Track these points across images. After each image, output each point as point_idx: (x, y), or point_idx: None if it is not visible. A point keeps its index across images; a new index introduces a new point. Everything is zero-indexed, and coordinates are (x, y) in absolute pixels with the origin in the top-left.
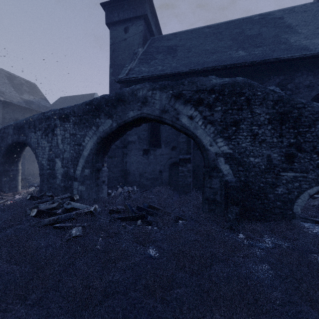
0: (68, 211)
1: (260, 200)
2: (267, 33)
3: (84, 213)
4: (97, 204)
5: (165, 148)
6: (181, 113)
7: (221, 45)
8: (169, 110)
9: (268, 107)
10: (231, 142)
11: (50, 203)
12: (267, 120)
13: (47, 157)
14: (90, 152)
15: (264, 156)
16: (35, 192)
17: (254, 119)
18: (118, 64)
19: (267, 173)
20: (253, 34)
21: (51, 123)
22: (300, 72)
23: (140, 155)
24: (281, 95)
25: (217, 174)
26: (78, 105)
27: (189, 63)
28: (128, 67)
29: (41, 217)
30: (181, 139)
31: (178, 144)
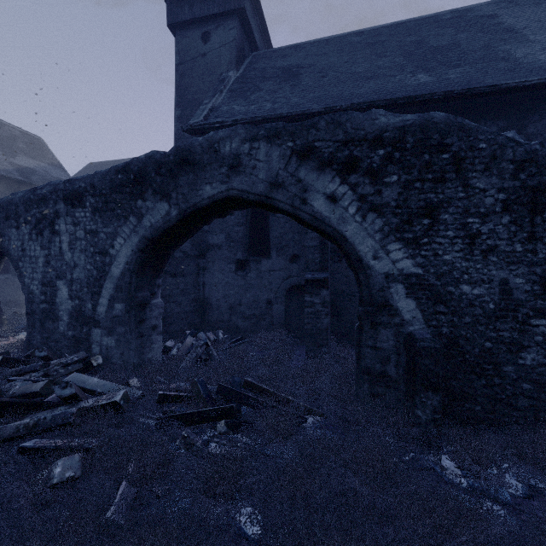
0: (66, 400)
1: (484, 378)
2: (470, 42)
3: (101, 406)
4: (139, 375)
5: (278, 258)
6: (312, 190)
7: (382, 64)
8: (287, 182)
9: (503, 176)
10: (419, 252)
11: (38, 375)
12: (500, 204)
13: (40, 277)
14: (125, 268)
15: (495, 283)
16: (19, 346)
17: (471, 202)
18: (191, 100)
19: (501, 319)
20: (443, 45)
21: (49, 210)
22: (537, 113)
23: (231, 271)
24: (533, 149)
25: (389, 320)
26: (100, 174)
27: (324, 96)
28: (209, 104)
29: (3, 416)
30: (308, 242)
31: (302, 250)
